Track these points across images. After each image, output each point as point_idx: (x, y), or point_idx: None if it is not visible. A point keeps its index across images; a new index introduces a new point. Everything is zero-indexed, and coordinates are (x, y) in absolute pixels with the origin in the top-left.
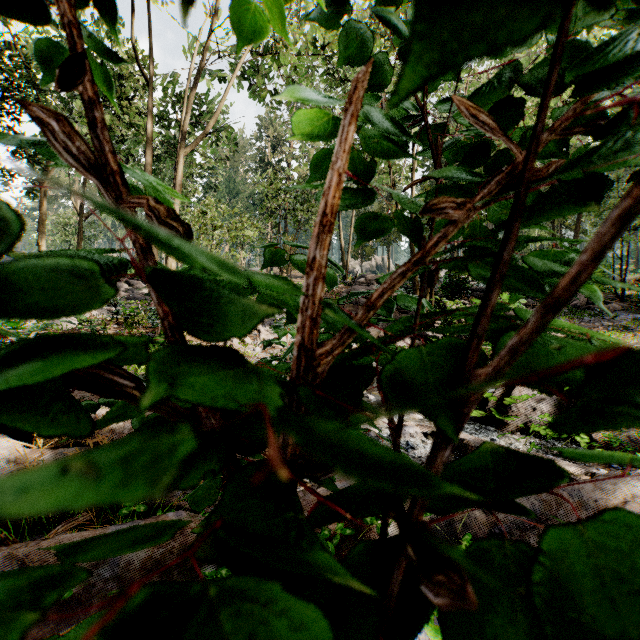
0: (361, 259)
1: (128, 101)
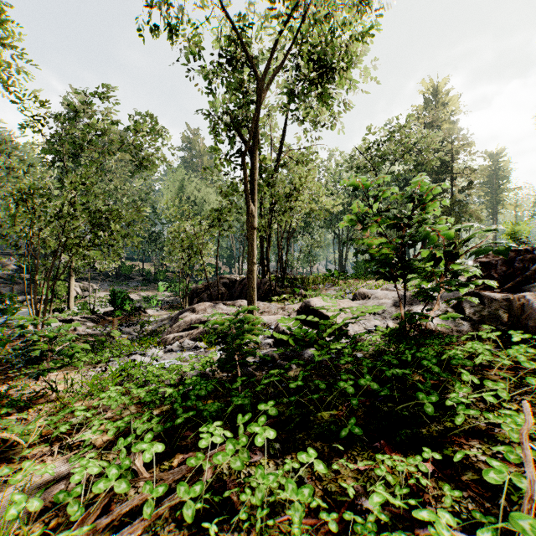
0: None
1: None
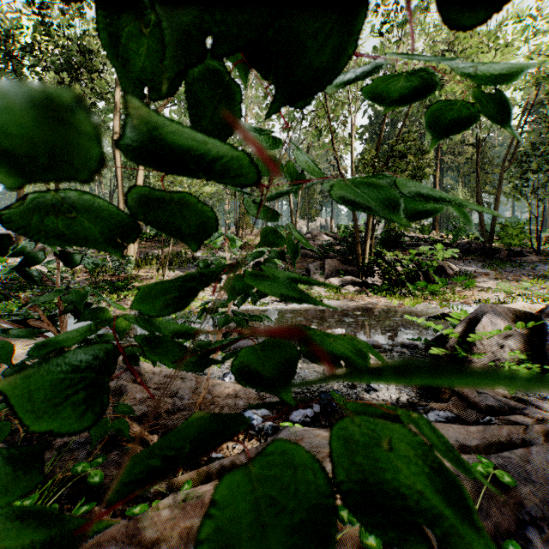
0: (307, 220)
1: (99, 75)
